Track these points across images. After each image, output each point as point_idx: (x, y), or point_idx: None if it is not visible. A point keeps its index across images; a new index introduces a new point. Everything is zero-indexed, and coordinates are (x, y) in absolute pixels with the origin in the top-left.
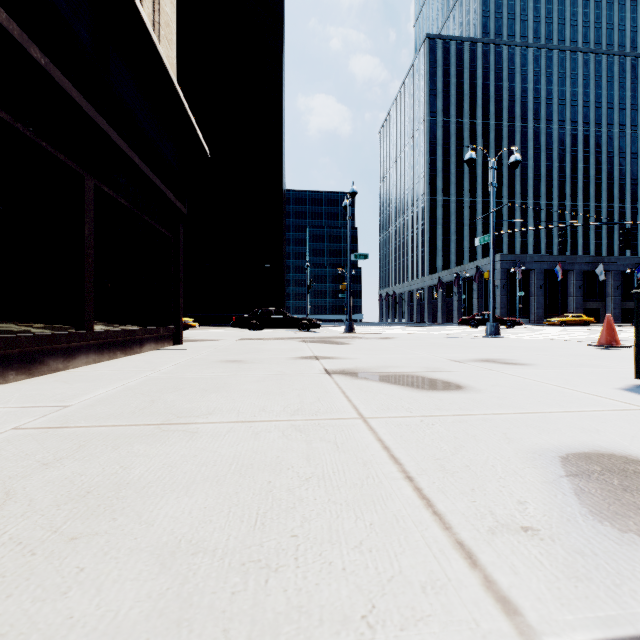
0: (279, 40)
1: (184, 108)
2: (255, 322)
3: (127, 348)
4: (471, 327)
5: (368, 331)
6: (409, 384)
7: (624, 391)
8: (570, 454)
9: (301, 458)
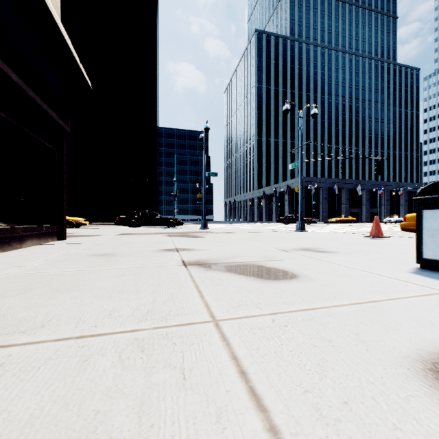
0: (154, 18)
1: (64, 41)
2: (134, 221)
3: (4, 244)
4: (284, 224)
5: (217, 227)
6: (253, 274)
7: (415, 274)
8: (436, 363)
9: (130, 412)
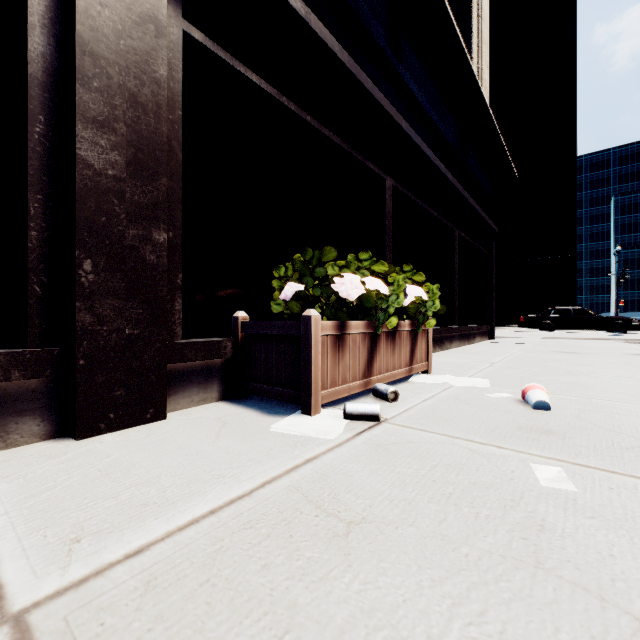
0: None
1: (504, 152)
2: (547, 322)
3: (468, 339)
4: None
5: None
6: None
7: None
8: None
9: None
